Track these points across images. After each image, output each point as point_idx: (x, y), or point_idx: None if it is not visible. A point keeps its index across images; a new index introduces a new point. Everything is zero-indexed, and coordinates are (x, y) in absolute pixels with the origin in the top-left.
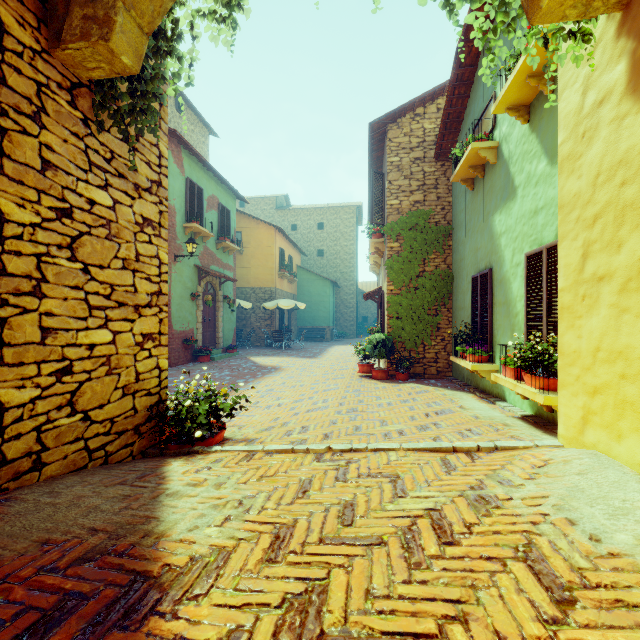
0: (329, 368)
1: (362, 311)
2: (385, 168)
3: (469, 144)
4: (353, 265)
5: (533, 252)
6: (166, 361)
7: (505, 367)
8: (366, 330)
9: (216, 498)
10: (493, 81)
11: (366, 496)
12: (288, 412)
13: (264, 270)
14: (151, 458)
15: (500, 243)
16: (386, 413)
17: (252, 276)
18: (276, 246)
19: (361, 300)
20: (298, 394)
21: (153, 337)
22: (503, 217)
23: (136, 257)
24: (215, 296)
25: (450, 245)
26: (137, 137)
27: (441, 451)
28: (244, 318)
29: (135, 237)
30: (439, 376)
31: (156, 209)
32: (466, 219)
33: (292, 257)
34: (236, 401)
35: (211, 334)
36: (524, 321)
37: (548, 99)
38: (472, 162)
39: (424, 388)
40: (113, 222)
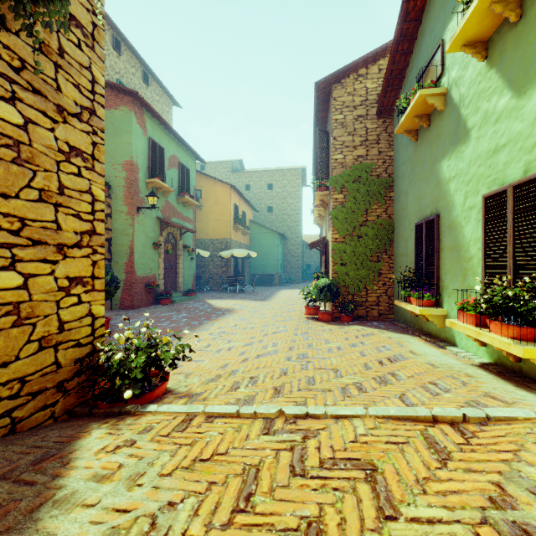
0: (278, 310)
1: (306, 260)
2: (330, 126)
3: (416, 92)
4: (298, 220)
5: (494, 192)
6: (102, 307)
7: (463, 313)
8: (309, 276)
9: (121, 510)
10: (440, 30)
11: (337, 512)
12: (237, 357)
13: (221, 223)
14: (75, 420)
15: (449, 188)
16: (338, 360)
17: (210, 229)
18: (231, 202)
19: (305, 250)
20: (249, 337)
21: (84, 281)
22: (453, 162)
23: (59, 189)
24: (176, 245)
25: (391, 196)
26: (61, 52)
27: (418, 420)
28: (203, 265)
29: (58, 166)
30: (380, 318)
31: (88, 139)
32: (408, 170)
33: (245, 212)
34: (179, 350)
35: (172, 279)
36: (481, 265)
37: (513, 28)
38: (418, 111)
39: (369, 330)
40: (24, 144)
